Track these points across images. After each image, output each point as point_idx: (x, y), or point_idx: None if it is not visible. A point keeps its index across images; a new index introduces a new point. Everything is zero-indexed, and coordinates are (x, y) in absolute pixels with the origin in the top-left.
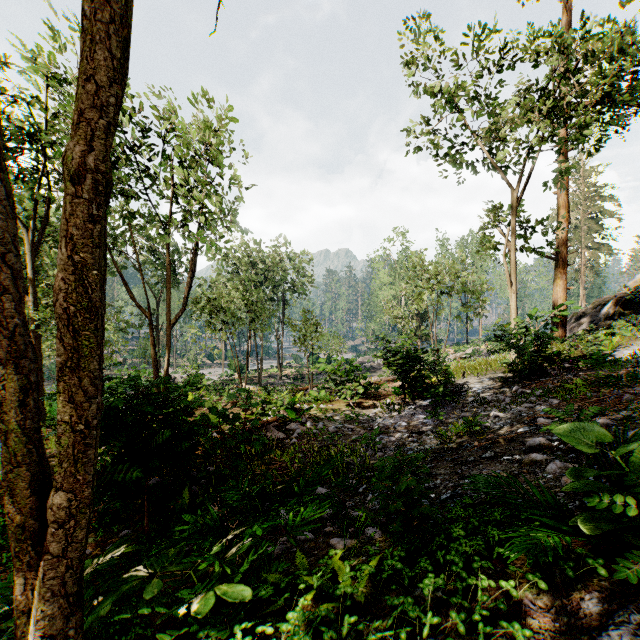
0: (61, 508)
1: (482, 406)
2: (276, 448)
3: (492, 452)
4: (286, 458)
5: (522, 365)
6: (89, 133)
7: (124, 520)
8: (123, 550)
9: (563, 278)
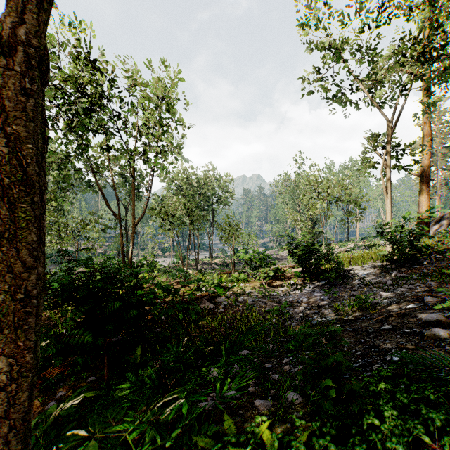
0: (3, 372)
1: (367, 287)
2: (208, 315)
3: (390, 325)
4: (215, 324)
5: (398, 255)
6: (22, 7)
7: (92, 368)
8: (87, 394)
9: (426, 190)
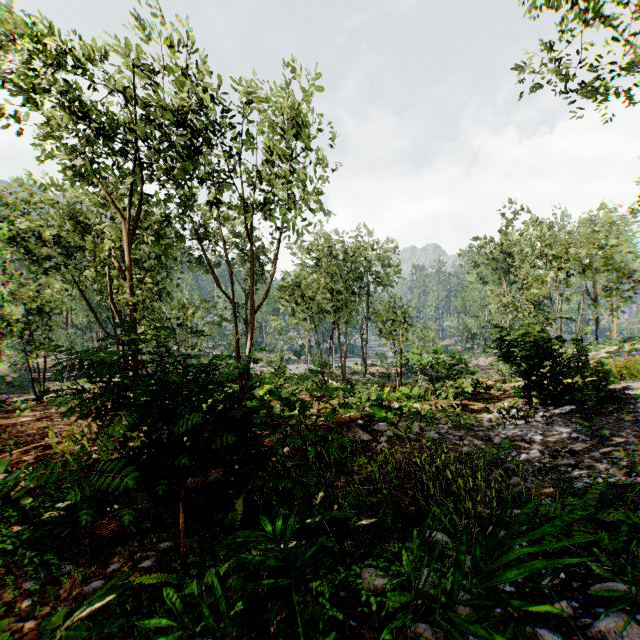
0: None
1: None
2: (360, 452)
3: None
4: (374, 468)
5: None
6: None
7: (169, 526)
8: (145, 580)
9: None
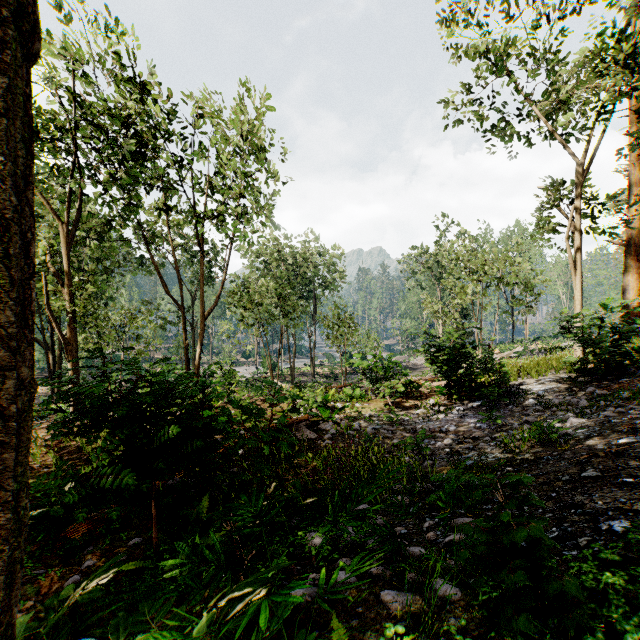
0: None
1: (548, 409)
2: (307, 449)
3: (596, 470)
4: (318, 462)
5: (595, 363)
6: None
7: (136, 525)
8: (125, 566)
9: (635, 266)
